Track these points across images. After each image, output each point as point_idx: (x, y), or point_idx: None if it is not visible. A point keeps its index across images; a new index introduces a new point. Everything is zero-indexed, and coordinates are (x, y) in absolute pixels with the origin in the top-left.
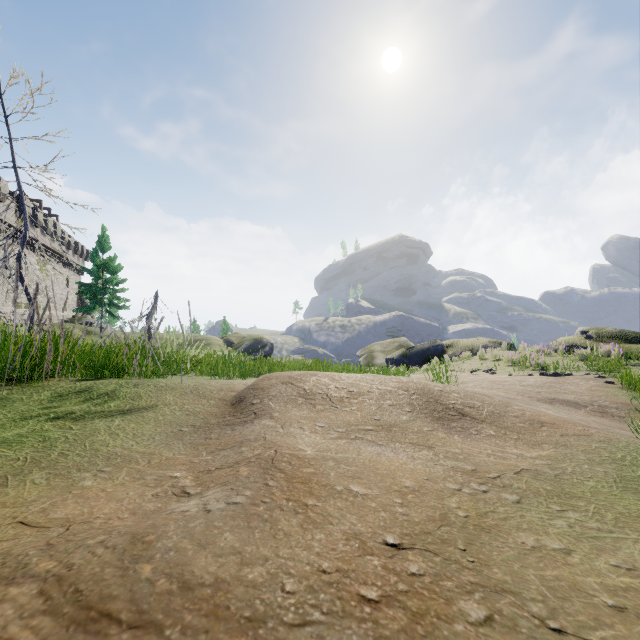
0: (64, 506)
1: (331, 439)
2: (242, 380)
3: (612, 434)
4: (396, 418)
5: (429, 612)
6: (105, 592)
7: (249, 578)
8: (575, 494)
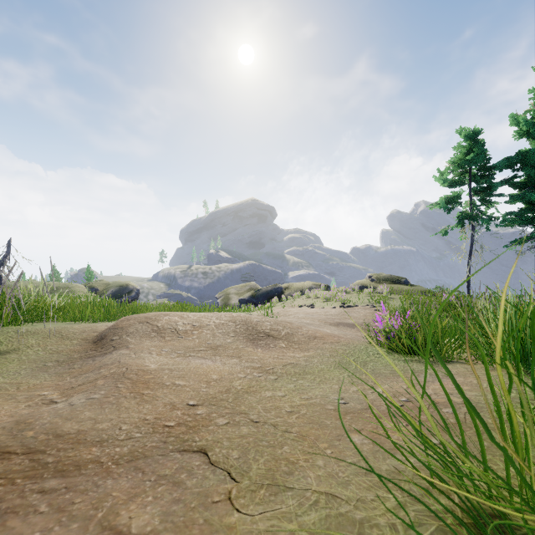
0: None
1: (171, 358)
2: (105, 323)
3: (353, 340)
4: (223, 341)
5: (199, 425)
6: (3, 445)
7: (100, 428)
8: (309, 372)
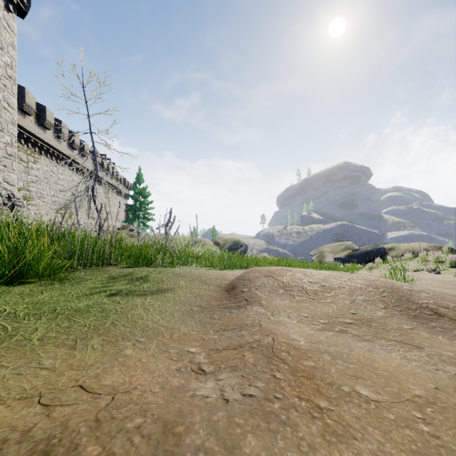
0: (112, 373)
1: (318, 330)
2: (230, 271)
3: None
4: (372, 313)
5: None
6: None
7: None
8: None
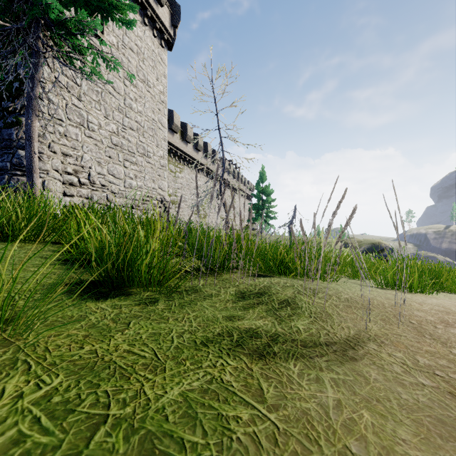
0: None
1: None
2: (428, 296)
3: None
4: None
5: None
6: None
7: None
8: None
